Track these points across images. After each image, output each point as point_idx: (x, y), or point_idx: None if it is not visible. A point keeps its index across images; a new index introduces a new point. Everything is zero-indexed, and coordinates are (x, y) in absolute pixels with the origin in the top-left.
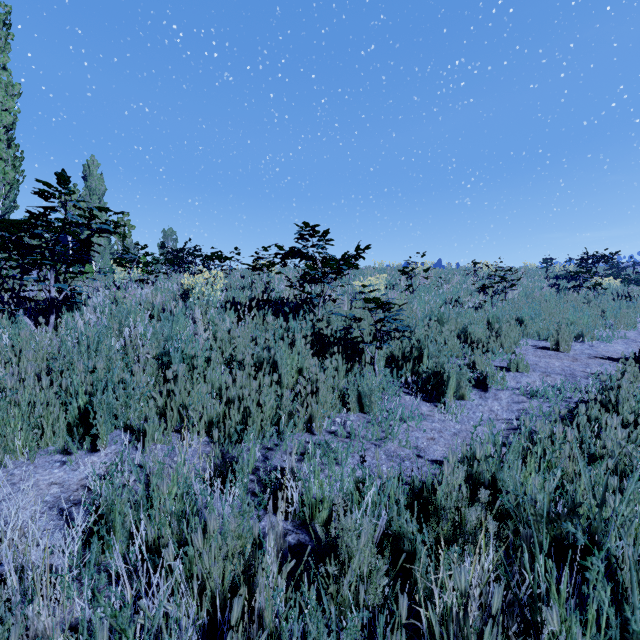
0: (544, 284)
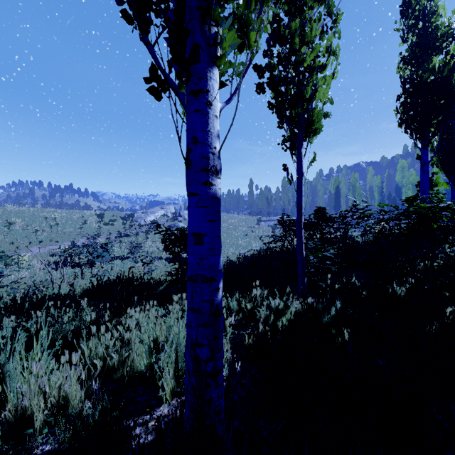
0: (77, 225)
